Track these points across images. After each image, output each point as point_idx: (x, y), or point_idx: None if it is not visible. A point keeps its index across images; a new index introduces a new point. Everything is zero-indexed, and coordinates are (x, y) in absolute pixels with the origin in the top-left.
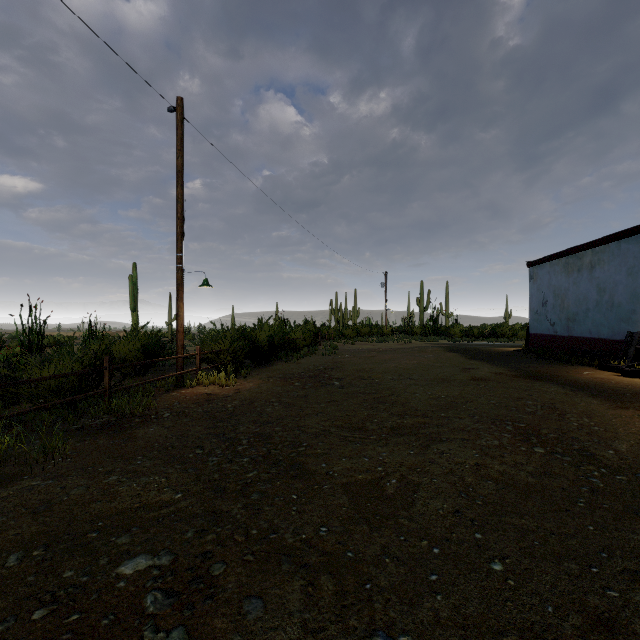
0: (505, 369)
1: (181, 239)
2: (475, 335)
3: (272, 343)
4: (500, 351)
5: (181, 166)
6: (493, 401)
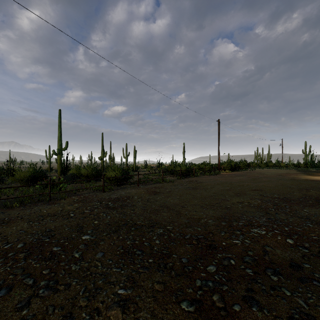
0: (301, 172)
1: (219, 145)
2: None
3: (235, 166)
4: (318, 171)
5: (219, 132)
6: (281, 174)
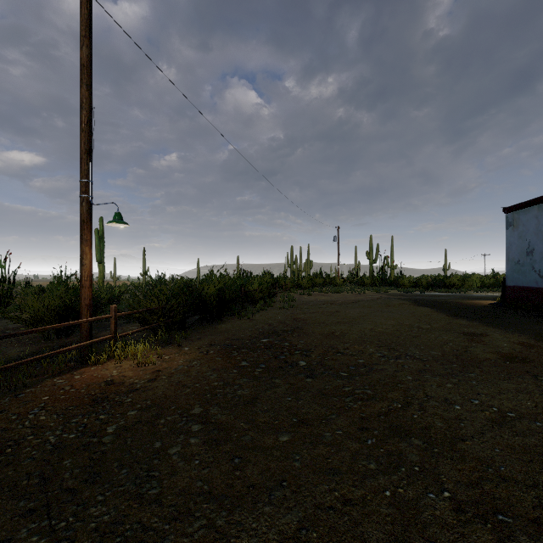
0: (525, 336)
1: (86, 159)
2: (423, 285)
3: (223, 297)
4: (474, 305)
5: (86, 58)
6: None
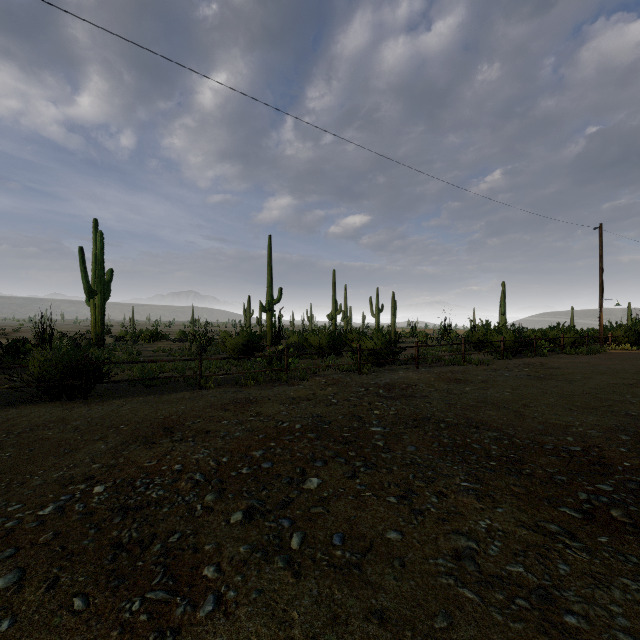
0: None
1: (601, 285)
2: None
3: None
4: None
5: (601, 253)
6: None
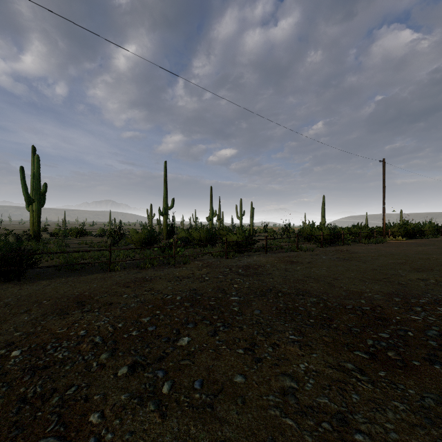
0: None
1: (384, 198)
2: None
3: (413, 231)
4: None
5: (384, 177)
6: None
